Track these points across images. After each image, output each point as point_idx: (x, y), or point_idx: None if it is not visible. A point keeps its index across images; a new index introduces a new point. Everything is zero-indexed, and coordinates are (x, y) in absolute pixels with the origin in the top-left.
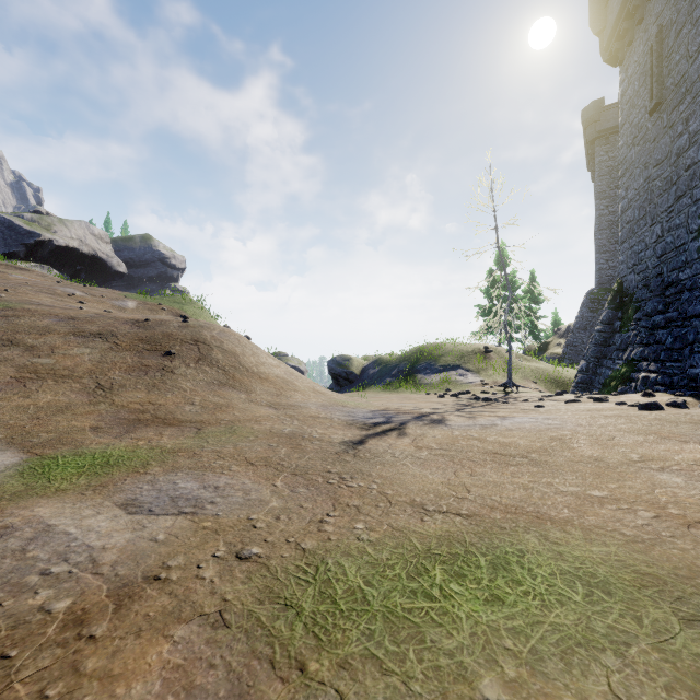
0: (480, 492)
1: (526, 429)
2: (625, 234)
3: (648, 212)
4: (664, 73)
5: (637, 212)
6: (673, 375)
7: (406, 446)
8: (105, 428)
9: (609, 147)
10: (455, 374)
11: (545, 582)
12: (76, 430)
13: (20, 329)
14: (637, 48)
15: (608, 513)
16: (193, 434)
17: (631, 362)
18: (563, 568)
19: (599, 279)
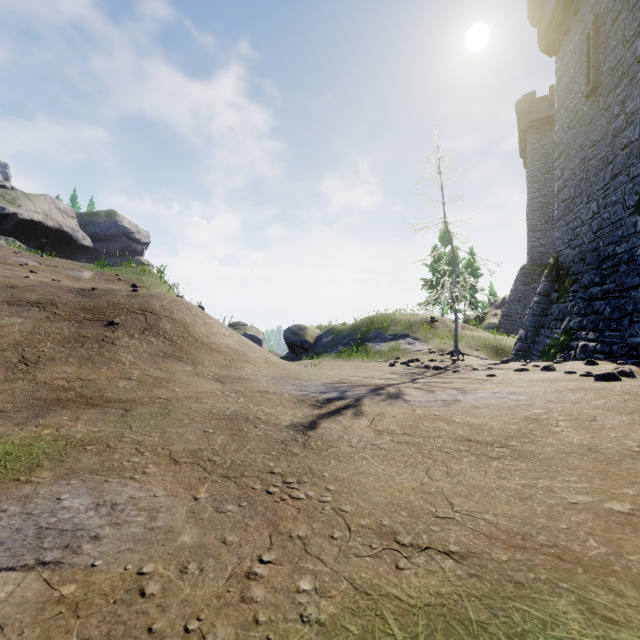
0: (467, 507)
1: (494, 406)
2: (561, 212)
3: (583, 191)
4: (600, 59)
5: (573, 191)
6: (612, 344)
7: (364, 430)
8: (10, 411)
9: (540, 135)
10: (404, 343)
11: None
12: None
13: None
14: (573, 37)
15: None
16: (116, 418)
17: (569, 331)
18: None
19: (532, 255)
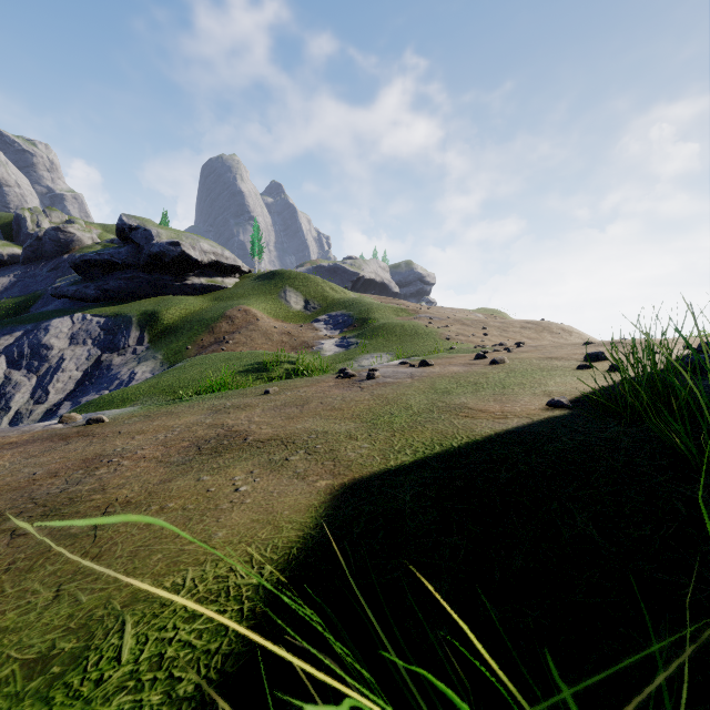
0: None
1: None
2: None
3: None
4: None
5: None
6: None
7: None
8: None
9: None
10: None
11: None
12: None
13: (497, 327)
14: None
15: None
16: None
17: None
18: None
19: None
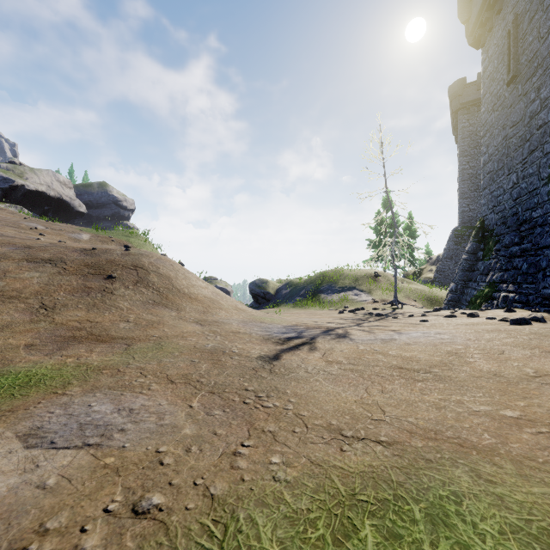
0: (395, 413)
1: (422, 343)
2: (486, 182)
3: (505, 164)
4: (519, 52)
5: (496, 164)
6: (528, 295)
7: (317, 361)
8: (39, 345)
9: (470, 116)
10: (351, 294)
11: (497, 546)
12: (9, 348)
13: None
14: (496, 33)
15: (531, 438)
16: (121, 351)
17: (493, 284)
18: (511, 521)
19: (462, 219)
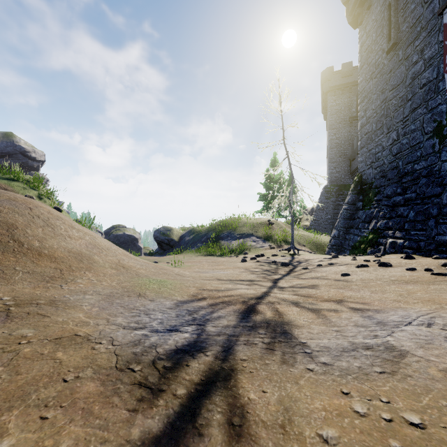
0: None
1: None
2: (364, 142)
3: (384, 124)
4: (400, 21)
5: (374, 125)
6: (419, 241)
7: None
8: None
9: (336, 97)
10: (249, 240)
11: None
12: None
13: None
14: (374, 10)
15: None
16: None
17: (377, 231)
18: None
19: (331, 179)
